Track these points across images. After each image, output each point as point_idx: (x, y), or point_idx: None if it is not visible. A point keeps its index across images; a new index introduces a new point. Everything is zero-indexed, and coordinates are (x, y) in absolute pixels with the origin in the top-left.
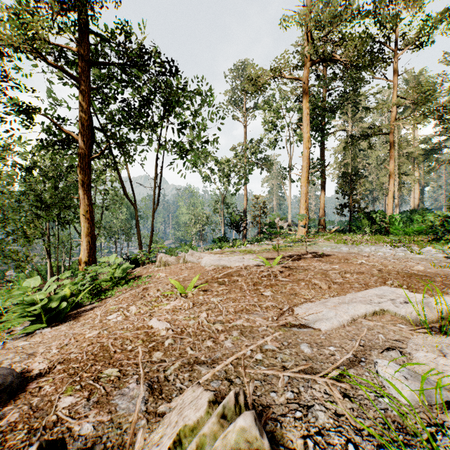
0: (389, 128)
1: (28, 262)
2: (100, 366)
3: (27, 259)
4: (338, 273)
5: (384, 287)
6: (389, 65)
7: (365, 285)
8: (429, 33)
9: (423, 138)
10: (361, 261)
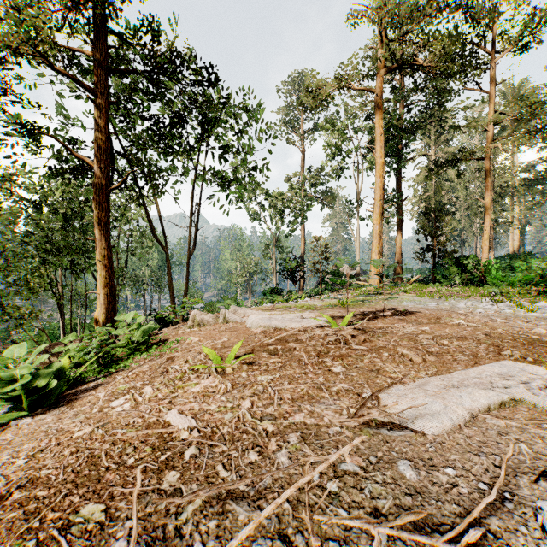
0: (484, 151)
1: (32, 320)
2: (78, 497)
3: (30, 315)
4: (431, 339)
5: (505, 362)
6: (485, 72)
7: (473, 356)
8: (536, 30)
9: (525, 165)
10: (459, 322)
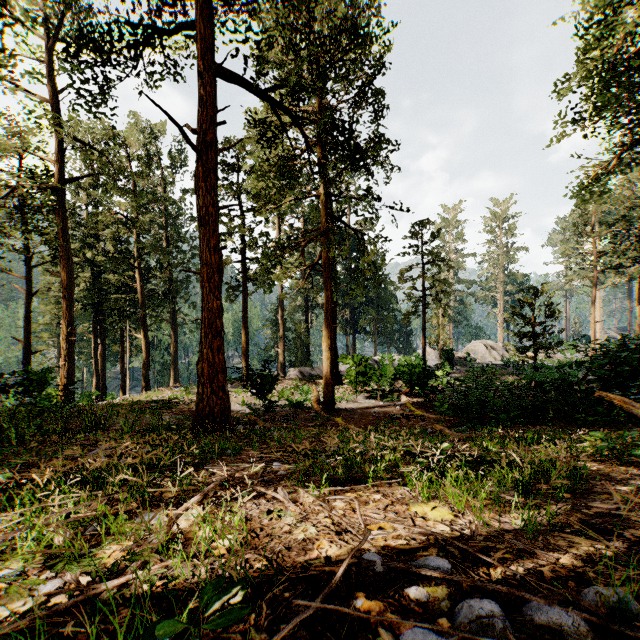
0: None
1: None
2: None
3: None
4: None
5: None
6: None
7: None
8: None
9: None
10: None
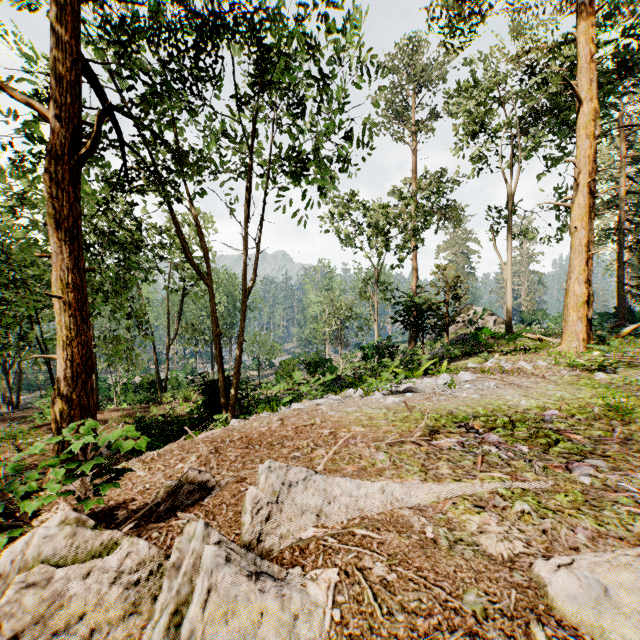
0: None
1: None
2: None
3: None
4: None
5: None
6: None
7: None
8: None
9: None
10: None
